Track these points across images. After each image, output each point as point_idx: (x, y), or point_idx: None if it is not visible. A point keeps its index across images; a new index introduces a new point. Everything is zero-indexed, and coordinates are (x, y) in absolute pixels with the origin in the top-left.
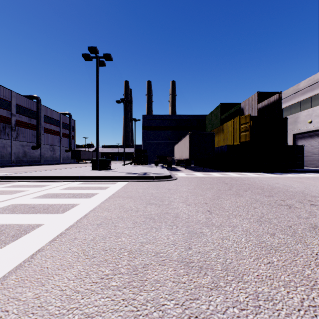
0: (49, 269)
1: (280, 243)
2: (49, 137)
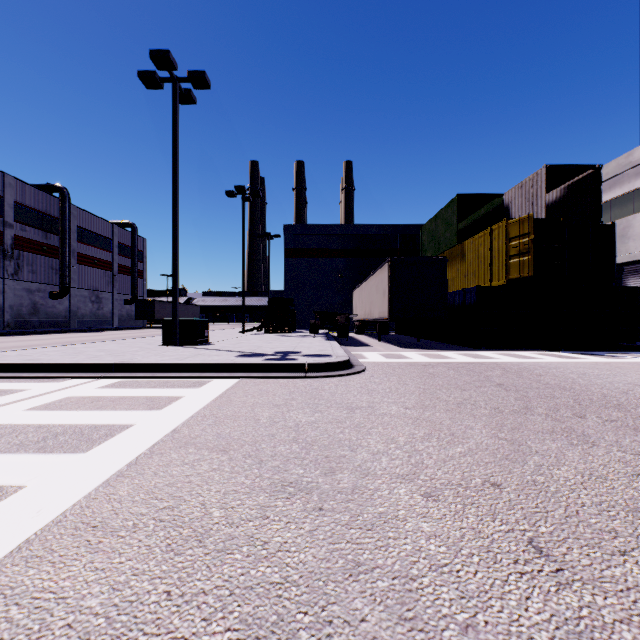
0: None
1: None
2: (88, 274)
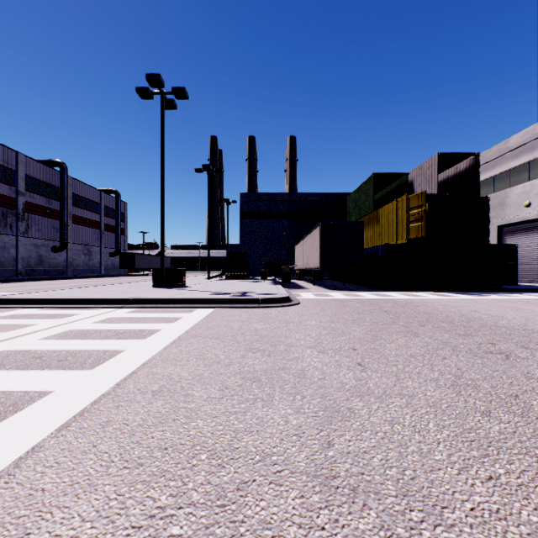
0: (45, 493)
1: (504, 433)
2: (81, 232)
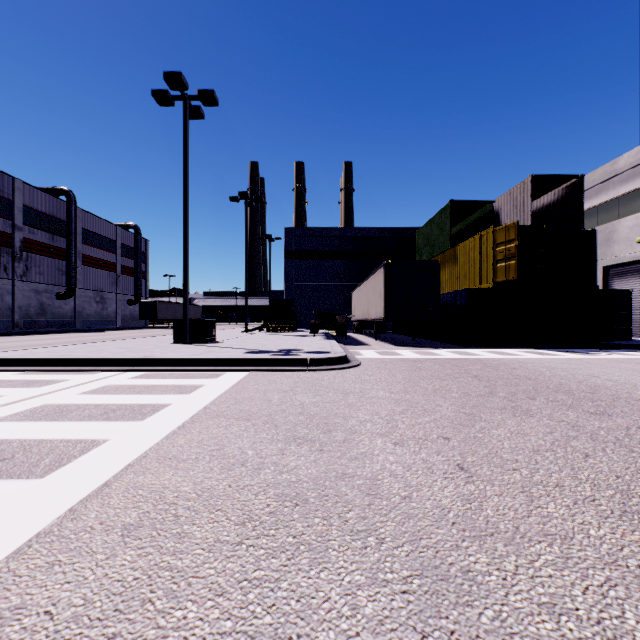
0: None
1: None
2: (93, 275)
